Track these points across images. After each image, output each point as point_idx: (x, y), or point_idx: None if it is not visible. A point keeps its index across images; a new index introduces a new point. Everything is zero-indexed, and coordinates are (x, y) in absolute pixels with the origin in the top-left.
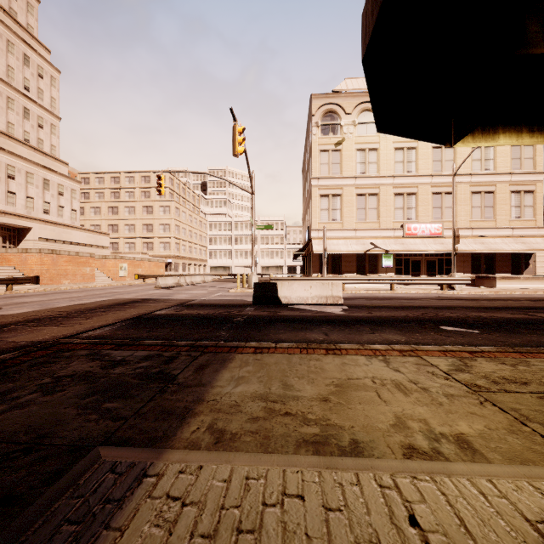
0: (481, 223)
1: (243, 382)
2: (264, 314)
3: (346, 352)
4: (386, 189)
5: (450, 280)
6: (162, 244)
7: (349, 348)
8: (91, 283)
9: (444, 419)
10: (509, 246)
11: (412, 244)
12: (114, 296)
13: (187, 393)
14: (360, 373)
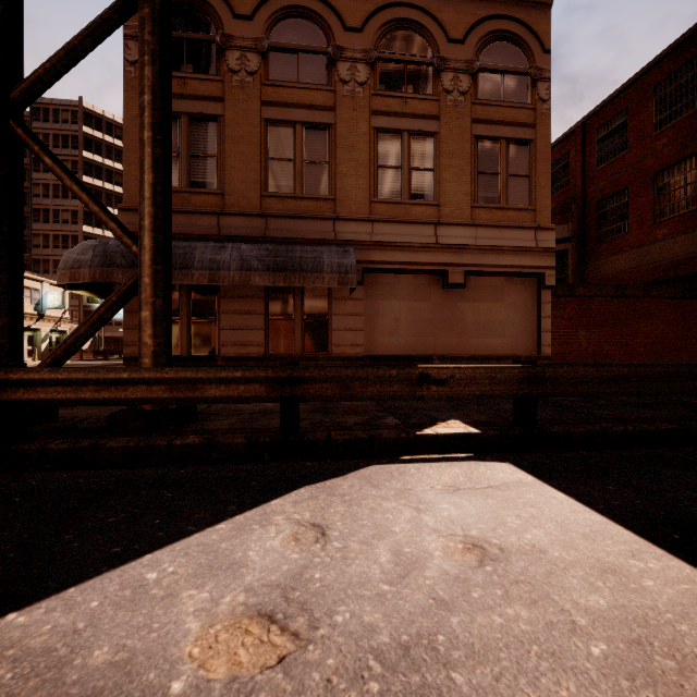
0: None
1: None
2: None
3: None
4: None
5: None
6: None
7: None
8: None
9: None
10: None
11: None
12: None
13: None
14: None
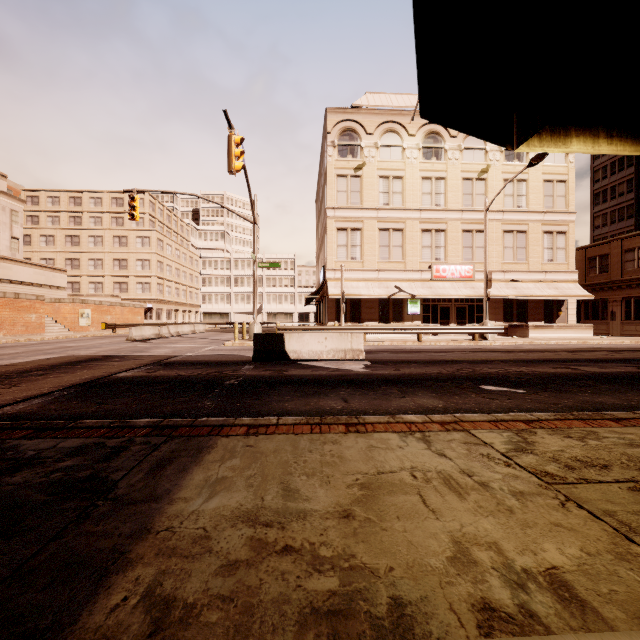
0: (513, 265)
1: (222, 488)
2: (267, 375)
3: (372, 428)
4: (412, 224)
5: (483, 330)
6: (140, 285)
7: (376, 421)
8: (38, 335)
9: (522, 540)
10: (542, 291)
11: (441, 288)
12: (65, 352)
13: (125, 516)
14: (394, 462)
